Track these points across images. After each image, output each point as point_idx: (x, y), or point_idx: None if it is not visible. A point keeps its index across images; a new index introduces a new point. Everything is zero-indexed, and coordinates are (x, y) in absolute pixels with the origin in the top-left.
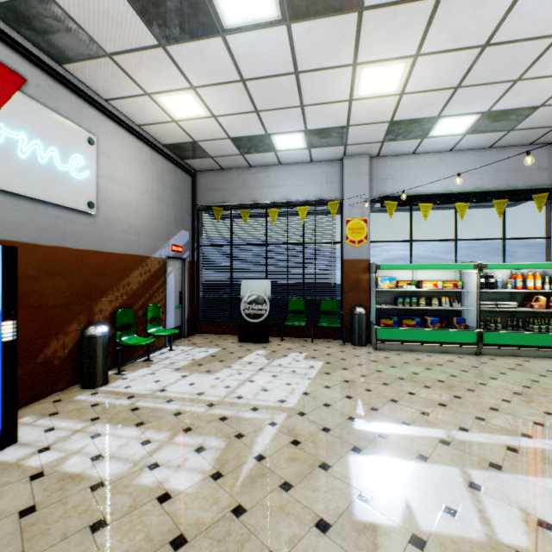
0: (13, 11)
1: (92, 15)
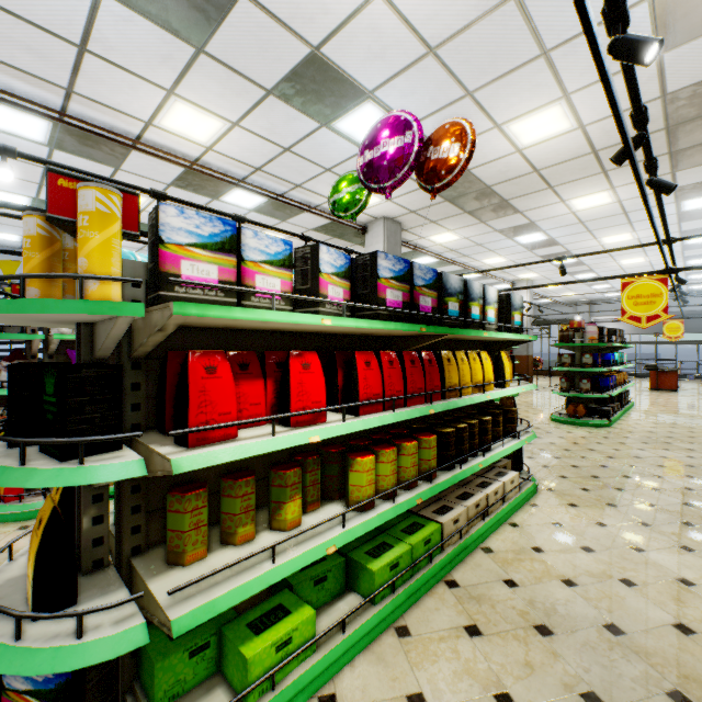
0: None
1: None
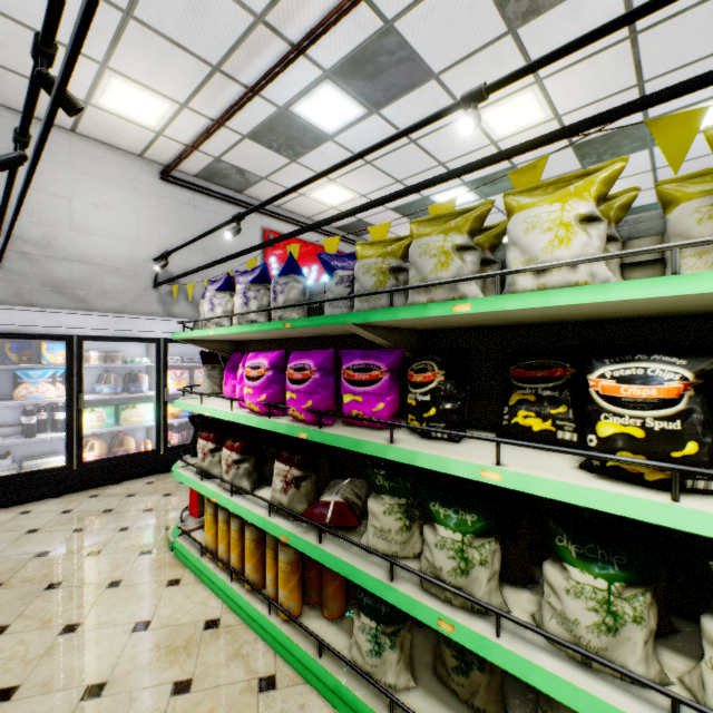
0: (344, 227)
1: (378, 220)
